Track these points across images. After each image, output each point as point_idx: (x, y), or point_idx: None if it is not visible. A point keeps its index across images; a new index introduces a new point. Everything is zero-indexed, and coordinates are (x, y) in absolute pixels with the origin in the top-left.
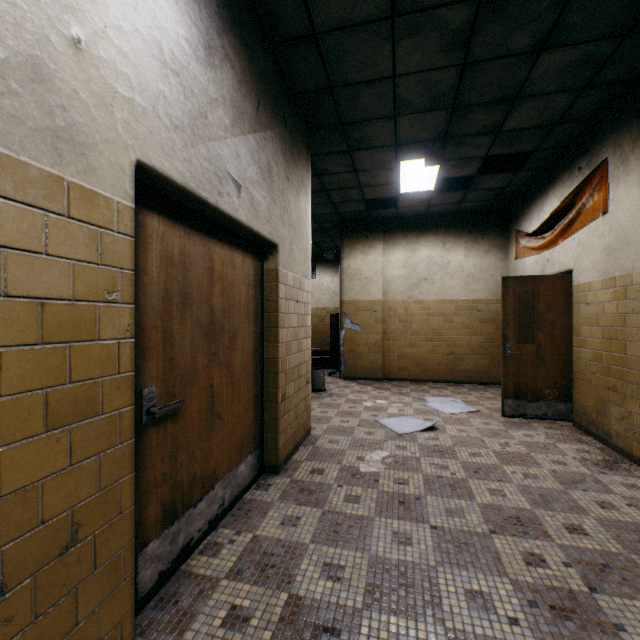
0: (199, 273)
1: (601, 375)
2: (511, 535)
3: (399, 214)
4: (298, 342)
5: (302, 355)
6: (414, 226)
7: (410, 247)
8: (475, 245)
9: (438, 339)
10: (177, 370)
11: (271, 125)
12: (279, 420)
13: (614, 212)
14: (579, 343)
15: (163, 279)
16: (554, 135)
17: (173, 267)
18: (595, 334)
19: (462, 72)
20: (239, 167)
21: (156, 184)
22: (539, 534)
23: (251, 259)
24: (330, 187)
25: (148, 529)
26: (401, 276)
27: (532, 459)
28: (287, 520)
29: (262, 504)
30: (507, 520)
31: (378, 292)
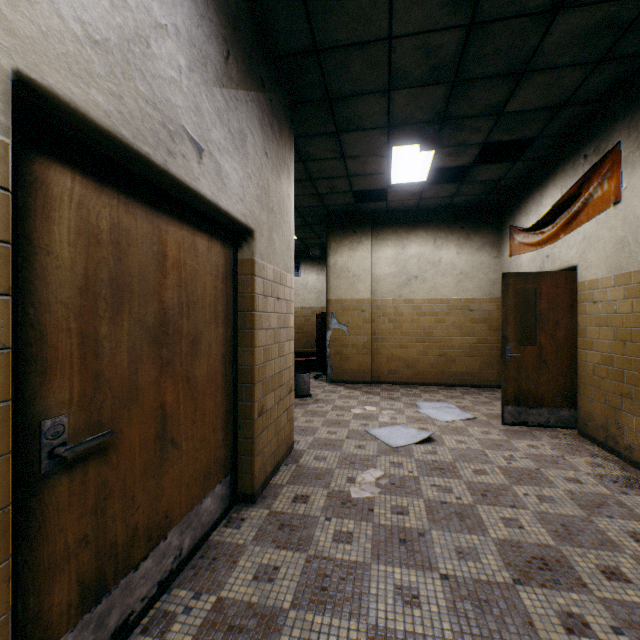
0: (143, 258)
1: (612, 380)
2: (540, 586)
3: (389, 208)
4: (279, 345)
5: (284, 360)
6: (404, 221)
7: (400, 243)
8: (467, 242)
9: (429, 340)
10: (106, 389)
11: (245, 85)
12: (255, 439)
13: (628, 201)
14: (585, 345)
15: (81, 262)
16: (559, 119)
17: (99, 247)
18: (605, 335)
19: (467, 35)
20: (200, 125)
21: (64, 123)
22: (573, 583)
23: (220, 246)
24: (316, 176)
25: (53, 623)
26: (390, 274)
27: (543, 476)
28: (262, 572)
29: (232, 548)
30: (531, 563)
31: (366, 290)
